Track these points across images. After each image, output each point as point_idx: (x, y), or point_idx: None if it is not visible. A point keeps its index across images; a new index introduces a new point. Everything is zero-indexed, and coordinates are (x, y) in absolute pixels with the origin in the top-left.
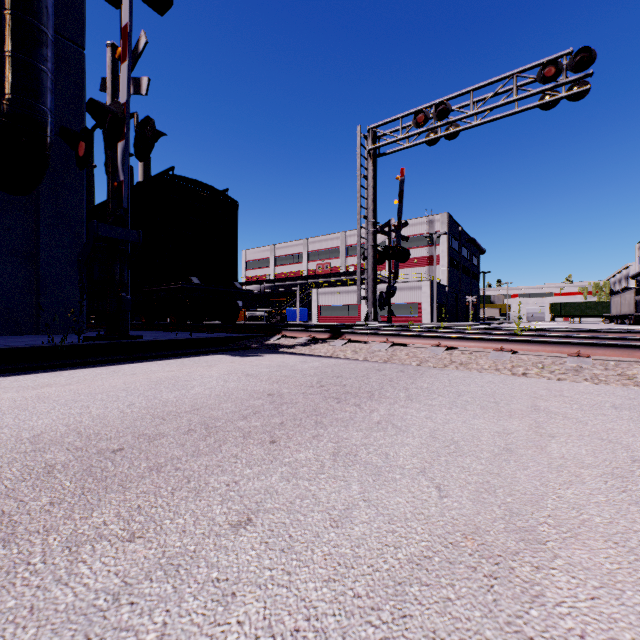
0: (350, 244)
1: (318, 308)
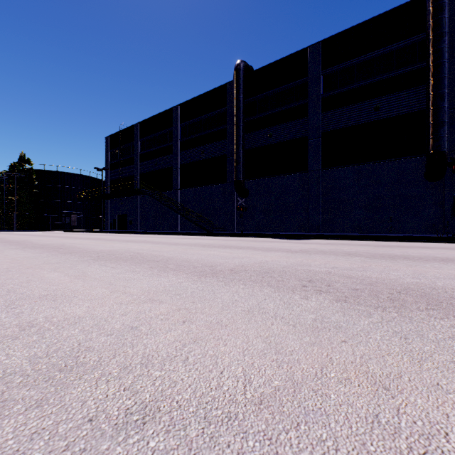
0: None
1: None
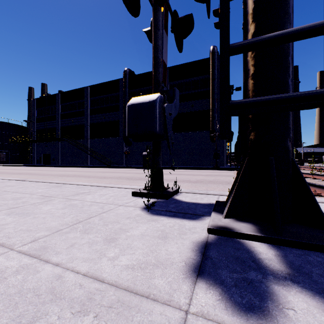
0: None
1: None
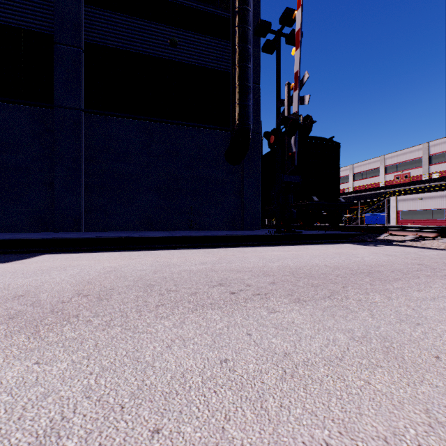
0: (433, 153)
1: (397, 213)
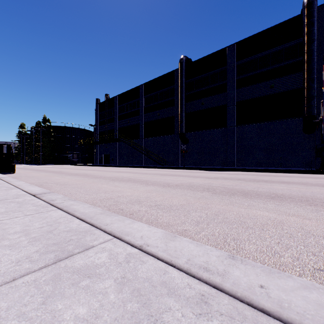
0: None
1: None
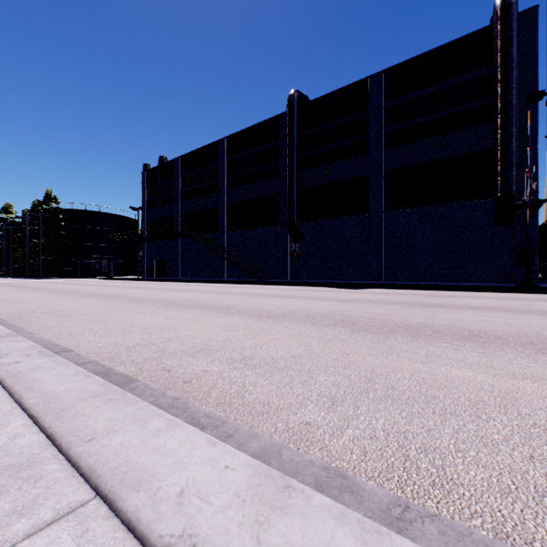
0: None
1: None
